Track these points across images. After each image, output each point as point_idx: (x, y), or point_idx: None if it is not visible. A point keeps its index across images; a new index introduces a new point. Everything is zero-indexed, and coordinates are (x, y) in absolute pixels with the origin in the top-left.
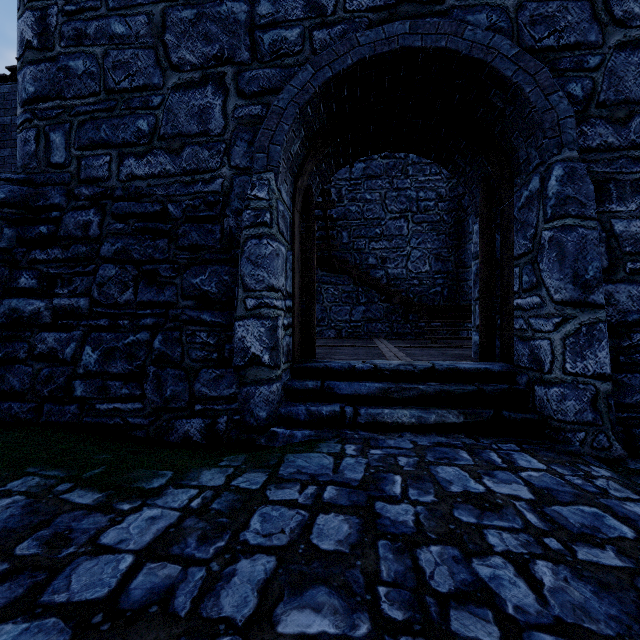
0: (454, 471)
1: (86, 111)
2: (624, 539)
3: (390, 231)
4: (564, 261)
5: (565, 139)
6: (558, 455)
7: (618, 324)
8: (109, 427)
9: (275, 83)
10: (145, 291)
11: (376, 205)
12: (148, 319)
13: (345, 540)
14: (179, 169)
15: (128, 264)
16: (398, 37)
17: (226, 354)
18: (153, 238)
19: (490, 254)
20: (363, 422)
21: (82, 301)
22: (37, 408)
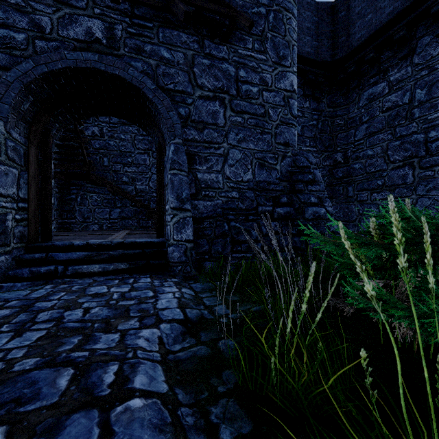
0: (101, 287)
1: None
2: (146, 297)
3: (138, 161)
4: (174, 189)
5: (177, 133)
6: (164, 276)
7: (199, 218)
8: None
9: (5, 63)
10: None
11: (128, 143)
12: None
13: (2, 316)
14: None
15: None
16: (91, 61)
17: None
18: None
19: (161, 182)
20: (69, 274)
21: None
22: None
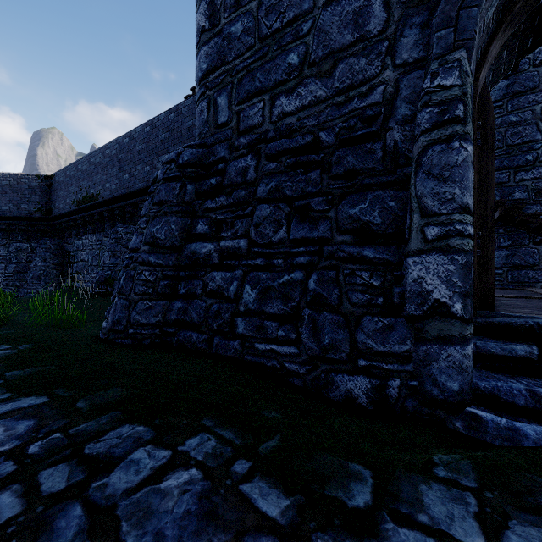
0: None
1: (243, 67)
2: None
3: None
4: None
5: None
6: None
7: None
8: (267, 369)
9: None
10: (298, 228)
11: (526, 126)
12: (302, 257)
13: None
14: (330, 91)
15: (280, 202)
16: None
17: (395, 299)
18: (304, 172)
19: None
20: None
21: (242, 242)
22: (209, 340)
